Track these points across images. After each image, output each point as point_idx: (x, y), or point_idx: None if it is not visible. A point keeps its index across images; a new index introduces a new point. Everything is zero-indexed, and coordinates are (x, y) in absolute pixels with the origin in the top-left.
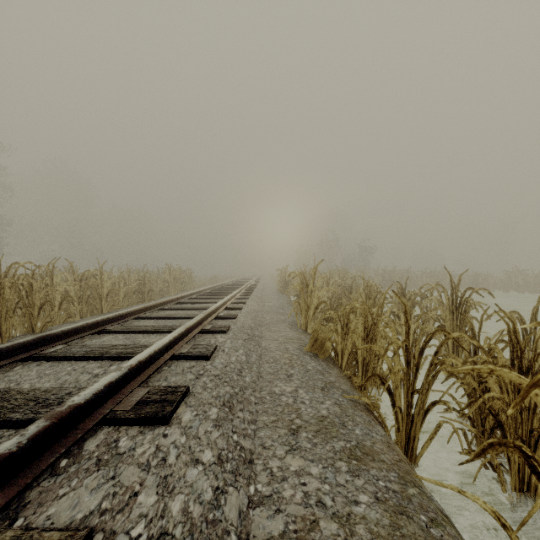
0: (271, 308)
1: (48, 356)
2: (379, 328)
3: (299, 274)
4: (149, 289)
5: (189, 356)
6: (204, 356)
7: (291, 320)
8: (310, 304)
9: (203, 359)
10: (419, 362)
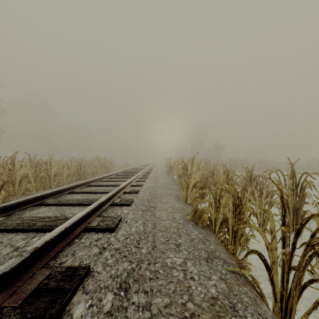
0: (162, 184)
1: None
2: (246, 205)
3: (181, 162)
4: (84, 172)
5: (97, 229)
6: (109, 229)
7: (175, 193)
8: (189, 183)
9: (109, 231)
10: (296, 242)
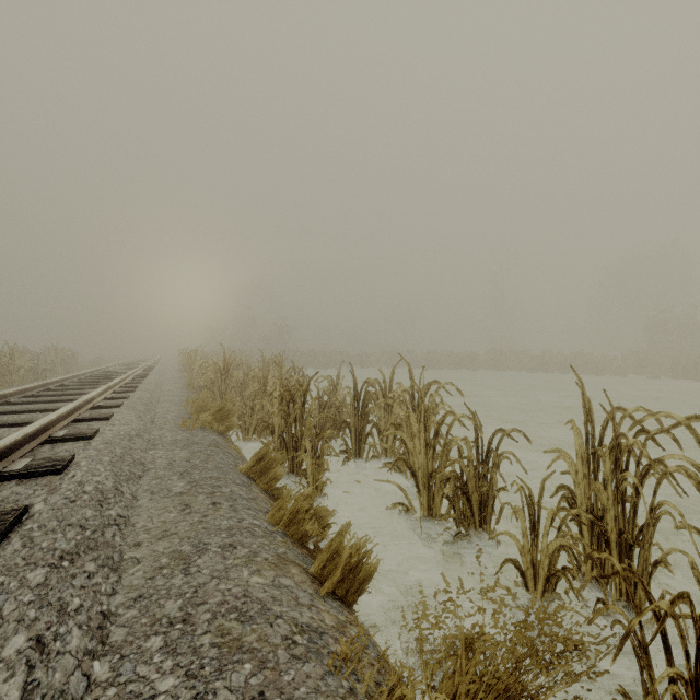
0: (170, 378)
1: (55, 389)
2: None
3: (187, 353)
4: (44, 369)
5: (128, 386)
6: (136, 386)
7: (183, 382)
8: (193, 370)
9: (135, 387)
10: None
